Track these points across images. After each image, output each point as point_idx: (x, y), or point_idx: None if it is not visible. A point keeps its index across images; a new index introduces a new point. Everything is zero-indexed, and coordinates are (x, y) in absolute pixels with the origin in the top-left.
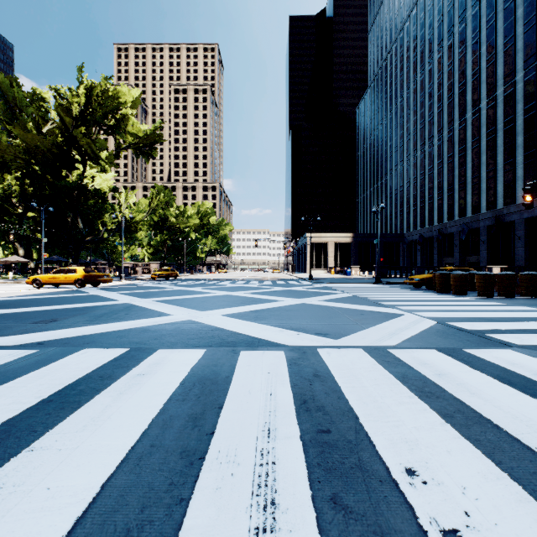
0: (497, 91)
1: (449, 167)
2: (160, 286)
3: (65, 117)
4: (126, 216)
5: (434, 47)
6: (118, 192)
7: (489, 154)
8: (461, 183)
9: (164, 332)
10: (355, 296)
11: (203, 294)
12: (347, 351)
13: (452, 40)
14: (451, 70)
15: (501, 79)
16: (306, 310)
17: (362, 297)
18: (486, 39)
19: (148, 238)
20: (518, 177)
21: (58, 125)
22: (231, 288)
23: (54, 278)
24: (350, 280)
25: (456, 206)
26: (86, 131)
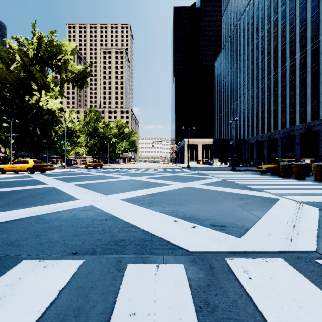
0: (307, 47)
1: (274, 97)
2: (87, 172)
3: (25, 59)
4: (69, 126)
5: (264, 22)
6: (63, 111)
7: (301, 88)
8: (283, 106)
9: (56, 223)
10: (224, 180)
11: (114, 178)
12: (269, 266)
13: (277, 17)
14: (276, 36)
15: (309, 39)
16: (192, 193)
17: (231, 181)
18: (299, 14)
19: (86, 142)
20: (321, 102)
21: (20, 65)
22: (135, 173)
23: (13, 167)
24: (214, 168)
25: (279, 121)
26: (40, 70)
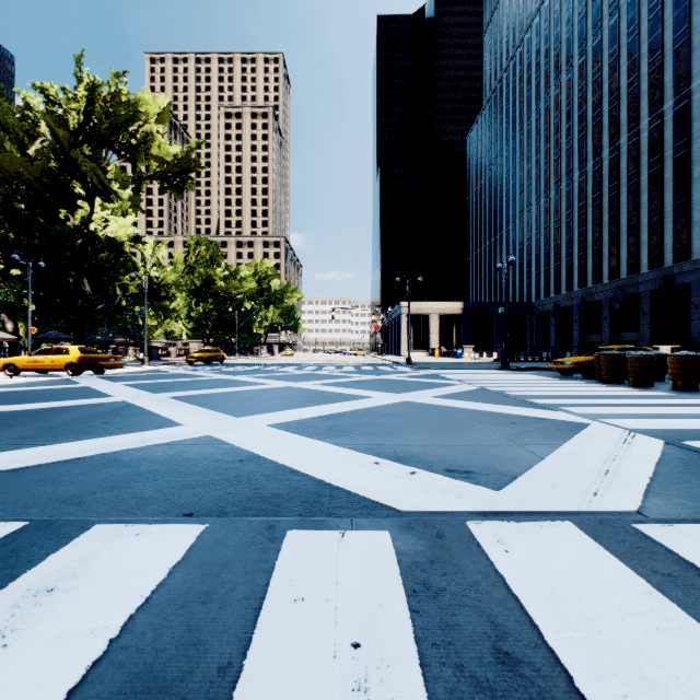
0: (665, 106)
1: (595, 211)
2: (193, 373)
3: (59, 132)
4: (153, 276)
5: (574, 49)
6: (141, 242)
7: (653, 192)
8: (613, 233)
9: (144, 467)
10: (483, 389)
11: (251, 385)
12: (544, 534)
13: (600, 39)
14: (599, 80)
15: (670, 88)
16: (414, 414)
17: (496, 391)
18: (648, 34)
19: (188, 309)
20: (695, 223)
21: (50, 144)
22: (295, 376)
23: (36, 361)
24: (464, 365)
25: (606, 265)
26: (92, 154)
